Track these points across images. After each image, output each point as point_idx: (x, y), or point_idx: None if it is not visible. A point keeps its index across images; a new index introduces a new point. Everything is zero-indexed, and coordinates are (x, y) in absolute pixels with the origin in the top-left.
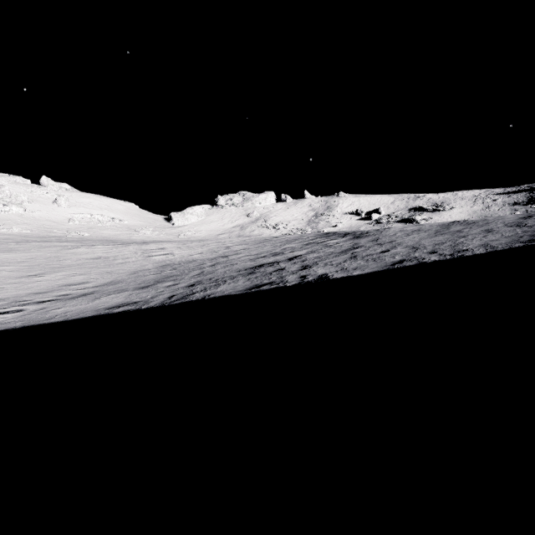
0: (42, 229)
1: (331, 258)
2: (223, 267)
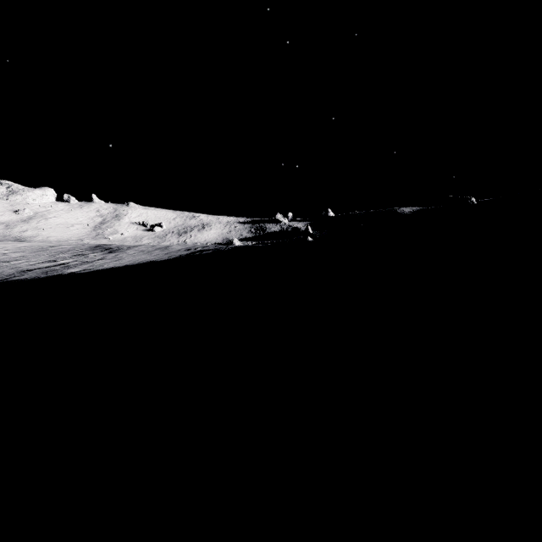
0: None
1: (83, 265)
2: (10, 269)
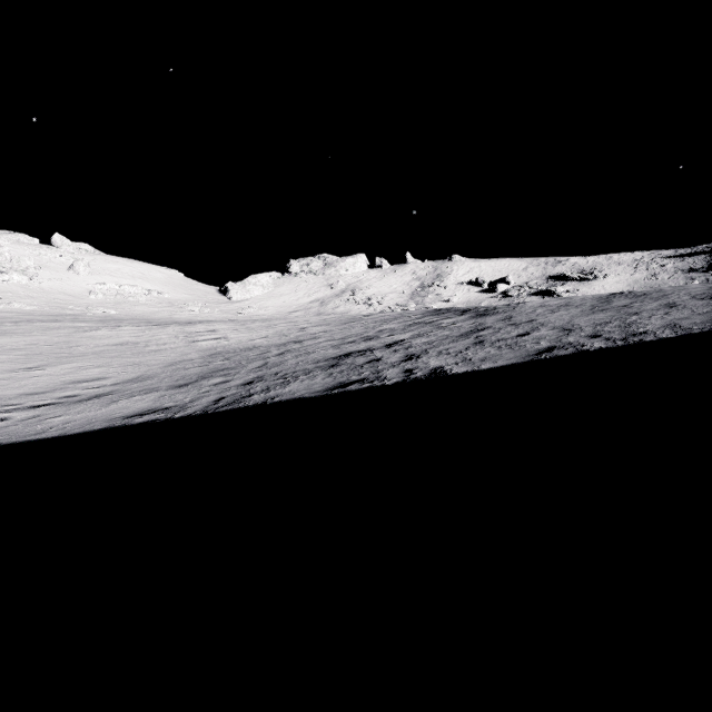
0: (52, 305)
1: (447, 344)
2: (295, 357)
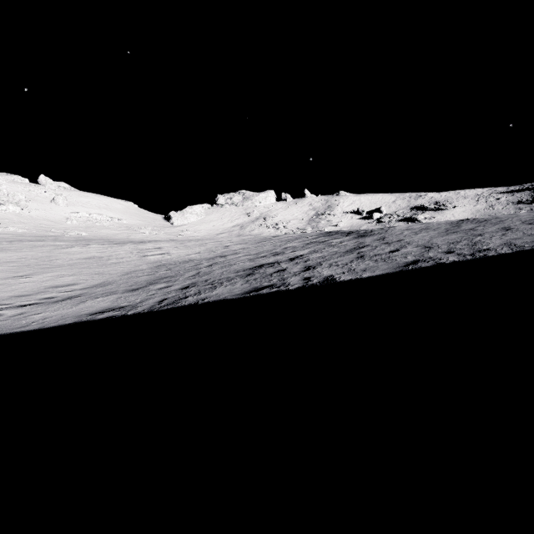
0: (39, 228)
1: (336, 258)
2: (220, 268)
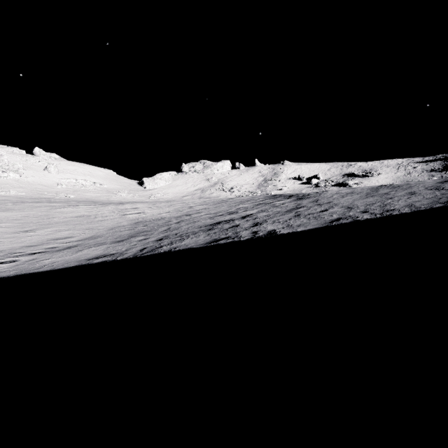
0: (35, 192)
1: (278, 216)
2: (187, 224)
